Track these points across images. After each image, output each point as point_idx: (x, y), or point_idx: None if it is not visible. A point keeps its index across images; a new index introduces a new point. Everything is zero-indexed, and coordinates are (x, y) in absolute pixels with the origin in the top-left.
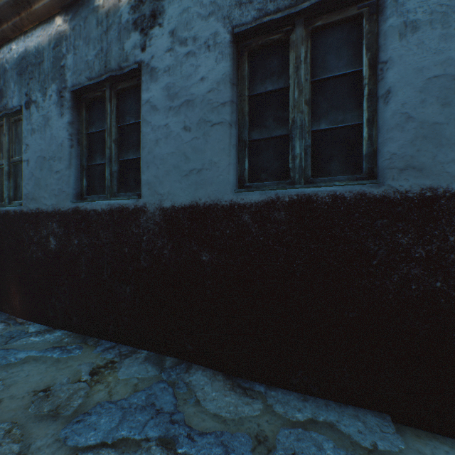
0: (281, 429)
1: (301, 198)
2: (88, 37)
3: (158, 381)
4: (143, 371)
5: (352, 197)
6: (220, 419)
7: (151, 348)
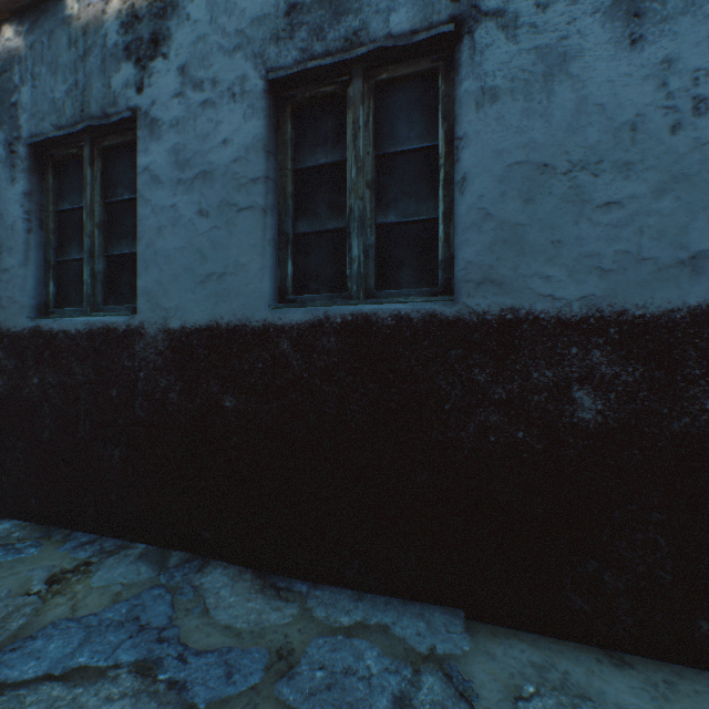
0: (314, 639)
1: (357, 319)
2: (55, 62)
3: (153, 586)
4: (133, 573)
5: (421, 319)
6: (234, 631)
7: (152, 539)
